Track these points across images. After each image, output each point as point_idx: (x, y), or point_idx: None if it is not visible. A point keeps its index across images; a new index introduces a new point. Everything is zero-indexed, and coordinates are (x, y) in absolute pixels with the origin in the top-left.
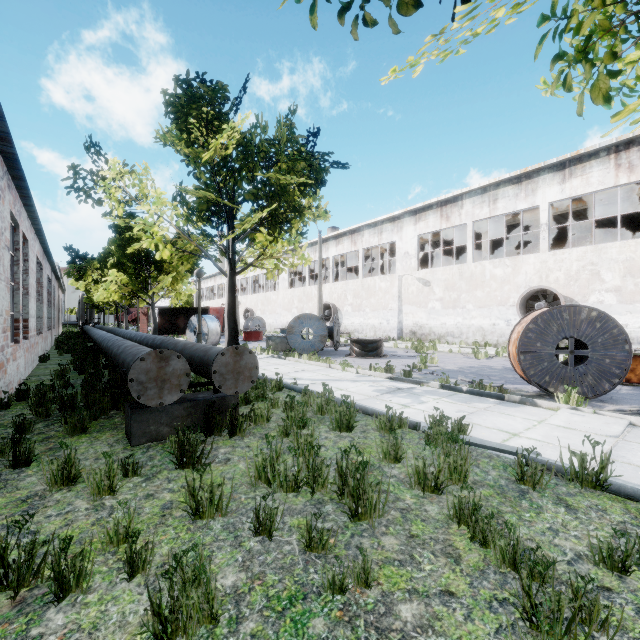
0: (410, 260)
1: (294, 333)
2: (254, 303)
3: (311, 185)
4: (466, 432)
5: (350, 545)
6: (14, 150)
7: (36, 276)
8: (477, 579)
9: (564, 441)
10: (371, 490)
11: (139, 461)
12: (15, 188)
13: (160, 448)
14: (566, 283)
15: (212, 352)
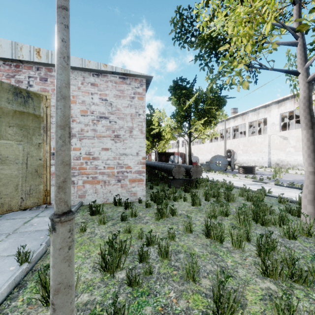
0: (275, 127)
1: (212, 163)
2: (193, 150)
3: (219, 107)
4: (270, 193)
5: None
6: None
7: None
8: None
9: None
10: (231, 195)
11: None
12: None
13: (178, 189)
14: None
15: (189, 166)
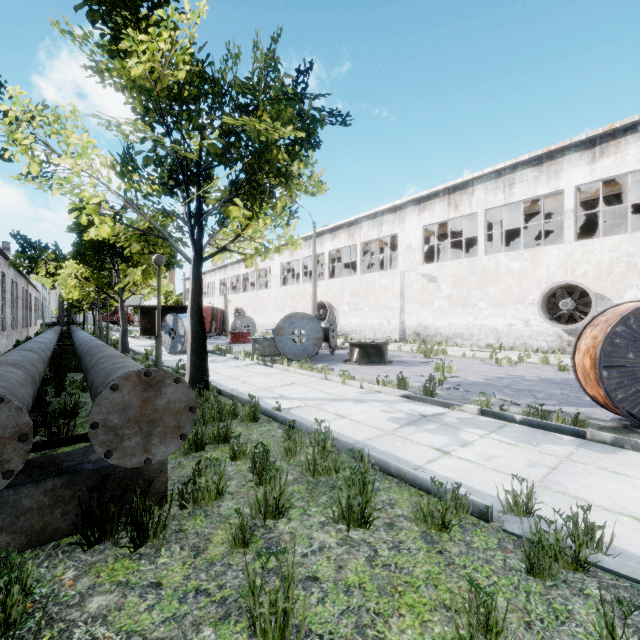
0: (413, 254)
1: (284, 335)
2: (245, 302)
3: (301, 143)
4: (600, 543)
5: None
6: None
7: None
8: None
9: None
10: None
11: None
12: None
13: None
14: (596, 277)
15: (111, 379)
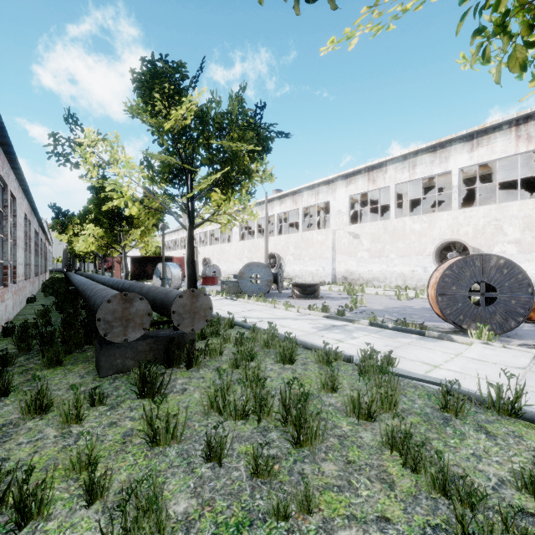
0: (342, 217)
1: (244, 278)
2: (211, 253)
3: (258, 152)
4: (394, 364)
5: (293, 471)
6: (0, 119)
7: (24, 230)
8: (410, 505)
9: (479, 372)
10: (312, 420)
11: (106, 391)
12: (3, 153)
13: (125, 379)
14: (474, 236)
15: (172, 295)
